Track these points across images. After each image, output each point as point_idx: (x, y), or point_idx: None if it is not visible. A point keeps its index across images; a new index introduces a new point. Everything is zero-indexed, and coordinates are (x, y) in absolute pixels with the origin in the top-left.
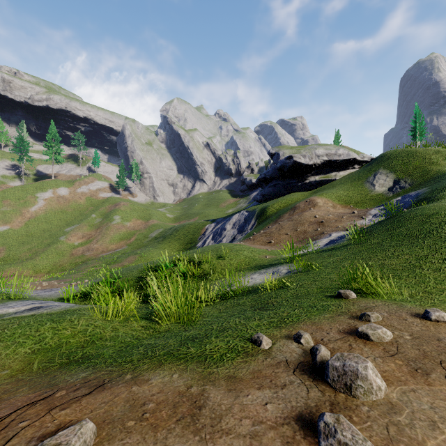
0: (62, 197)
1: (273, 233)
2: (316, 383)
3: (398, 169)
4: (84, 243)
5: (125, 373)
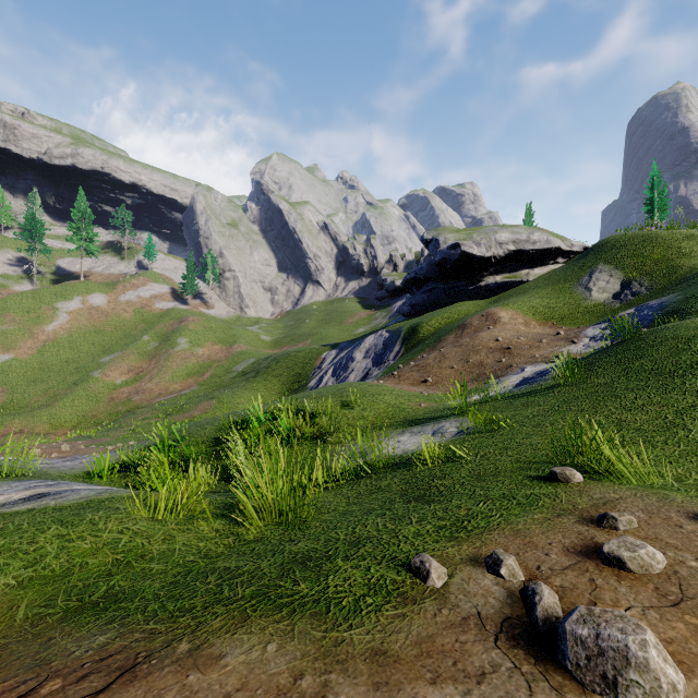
0: (96, 309)
1: (430, 367)
2: (542, 669)
3: (628, 264)
4: (131, 381)
5: (177, 639)
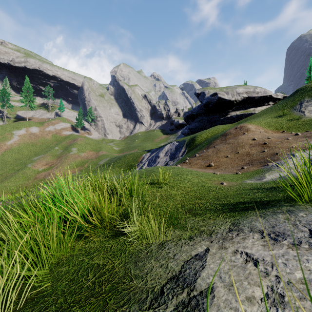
0: (33, 134)
1: (211, 156)
2: None
3: None
4: (47, 169)
5: None
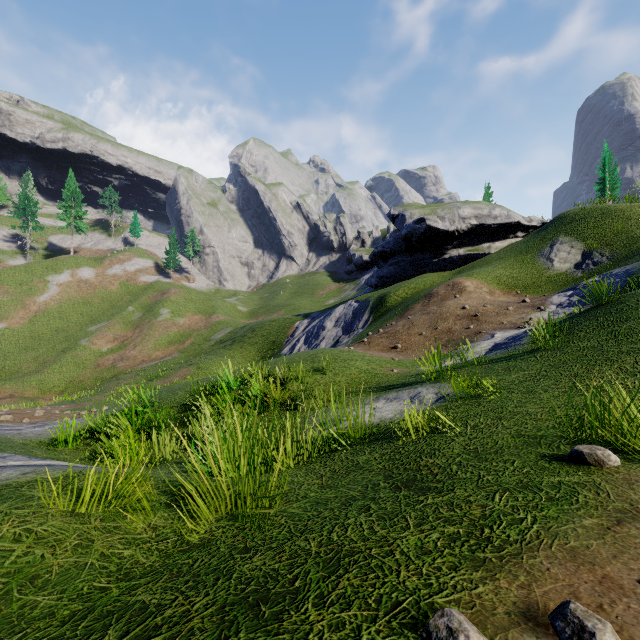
0: (85, 282)
1: (399, 333)
2: None
3: (588, 236)
4: (116, 349)
5: None
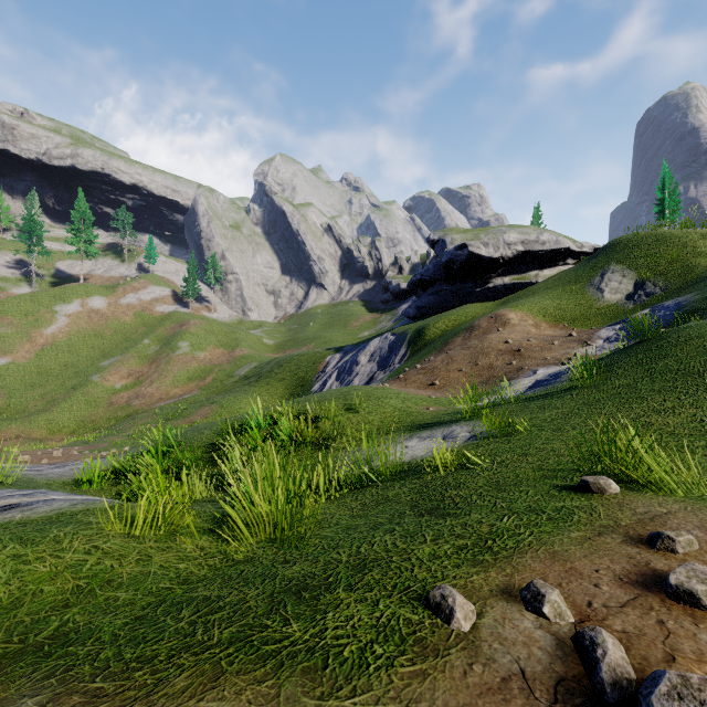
0: (96, 312)
1: (438, 369)
2: None
3: (641, 264)
4: (131, 386)
5: (125, 706)
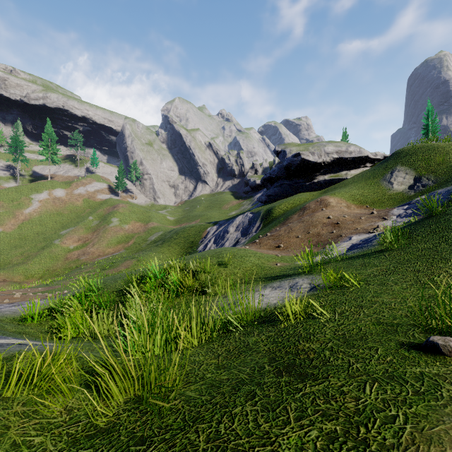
0: (58, 199)
1: (282, 236)
2: None
3: (418, 166)
4: (80, 247)
5: None
